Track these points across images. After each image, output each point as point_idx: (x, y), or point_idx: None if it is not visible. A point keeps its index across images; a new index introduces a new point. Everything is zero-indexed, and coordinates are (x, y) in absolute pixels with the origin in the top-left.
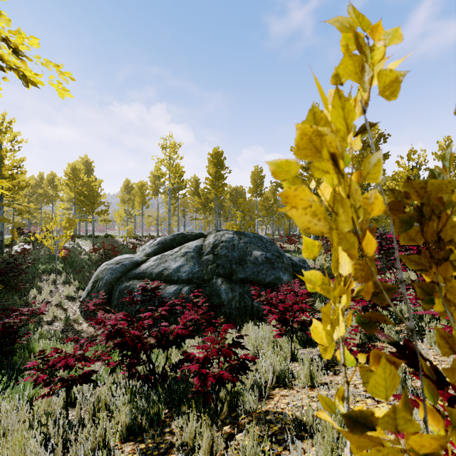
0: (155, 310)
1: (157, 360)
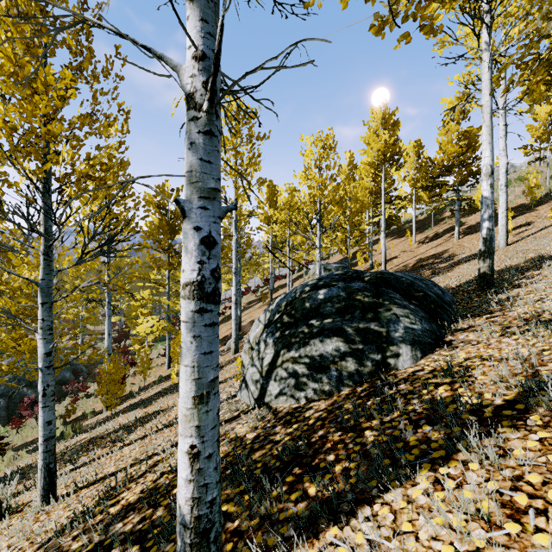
0: (34, 404)
1: (21, 428)
